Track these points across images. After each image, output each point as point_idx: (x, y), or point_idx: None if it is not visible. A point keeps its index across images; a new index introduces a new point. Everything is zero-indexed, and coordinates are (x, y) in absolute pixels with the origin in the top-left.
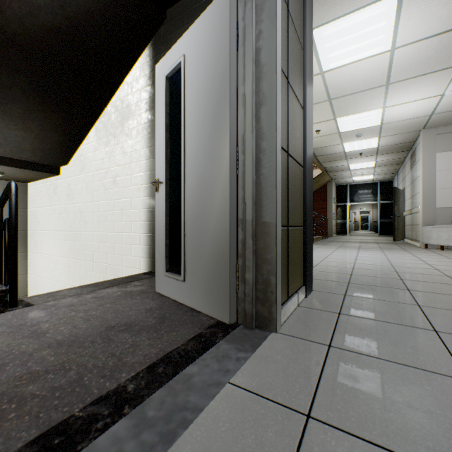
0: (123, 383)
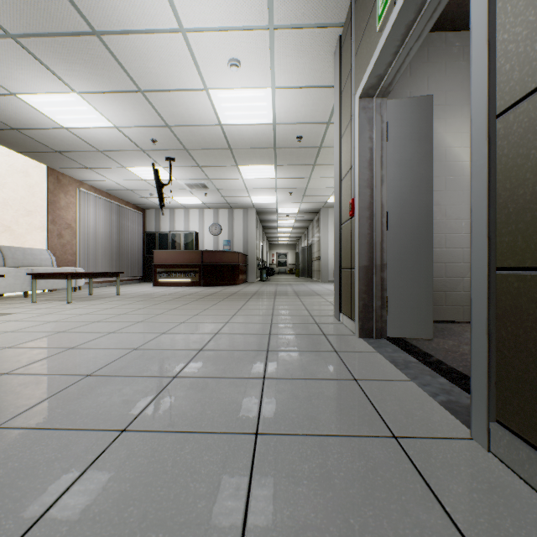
0: (450, 366)
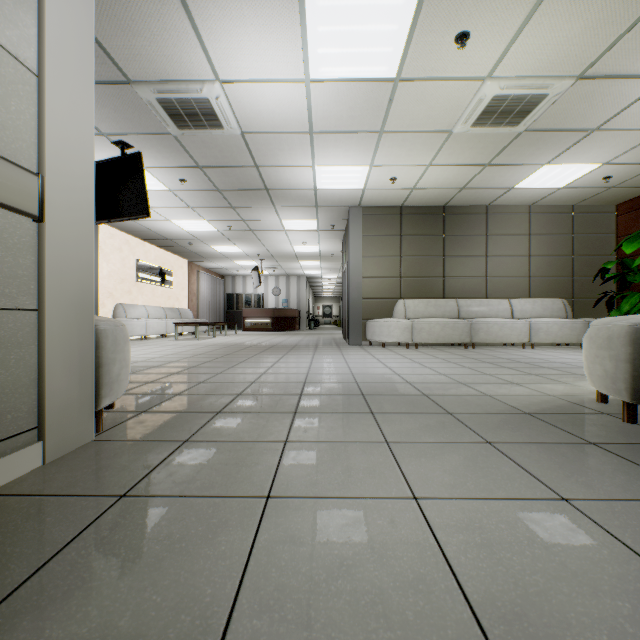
0: None
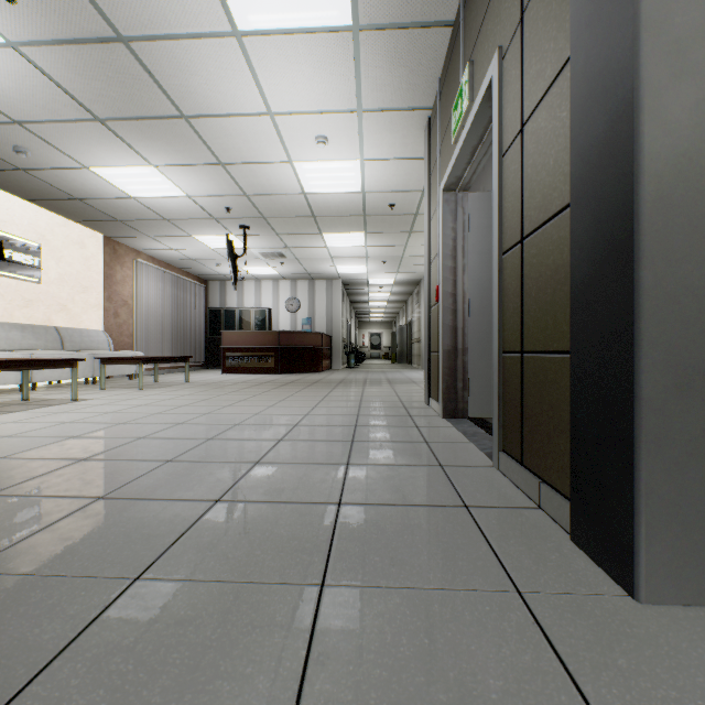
0: None
